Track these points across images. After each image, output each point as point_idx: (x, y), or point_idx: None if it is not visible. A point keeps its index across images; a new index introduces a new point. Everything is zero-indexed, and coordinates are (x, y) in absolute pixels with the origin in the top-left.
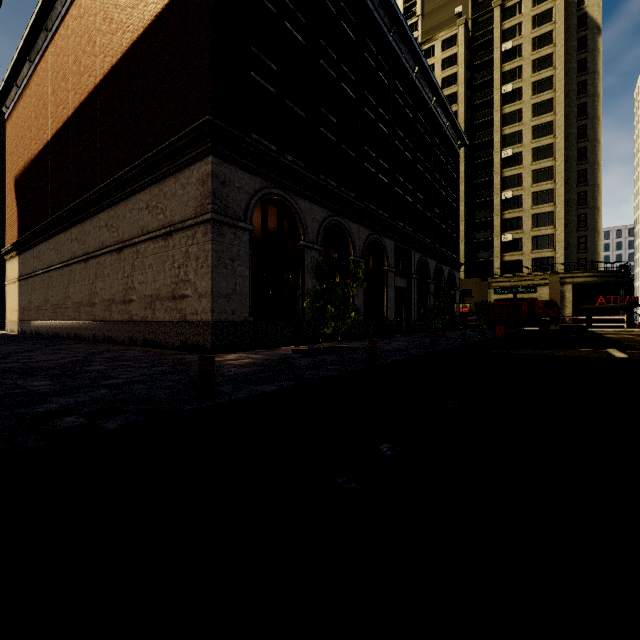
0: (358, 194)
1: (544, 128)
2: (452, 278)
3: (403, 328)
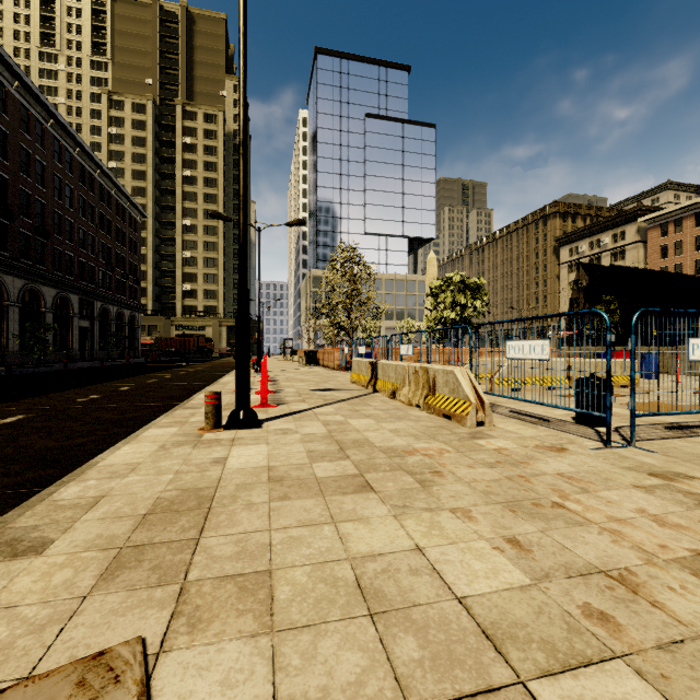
0: (49, 267)
1: None
2: (134, 318)
3: (87, 357)
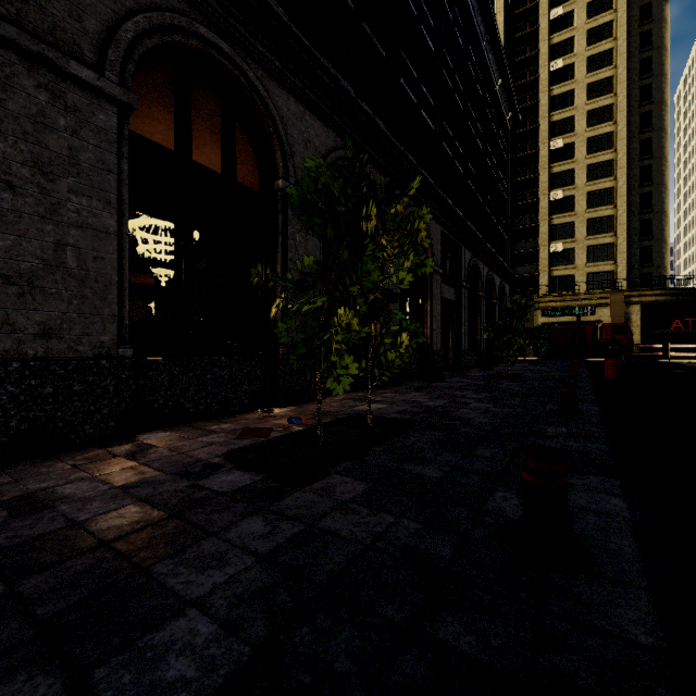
0: (390, 128)
1: (602, 113)
2: (502, 293)
3: (450, 362)
